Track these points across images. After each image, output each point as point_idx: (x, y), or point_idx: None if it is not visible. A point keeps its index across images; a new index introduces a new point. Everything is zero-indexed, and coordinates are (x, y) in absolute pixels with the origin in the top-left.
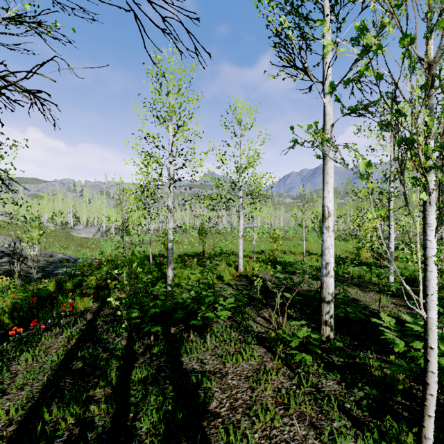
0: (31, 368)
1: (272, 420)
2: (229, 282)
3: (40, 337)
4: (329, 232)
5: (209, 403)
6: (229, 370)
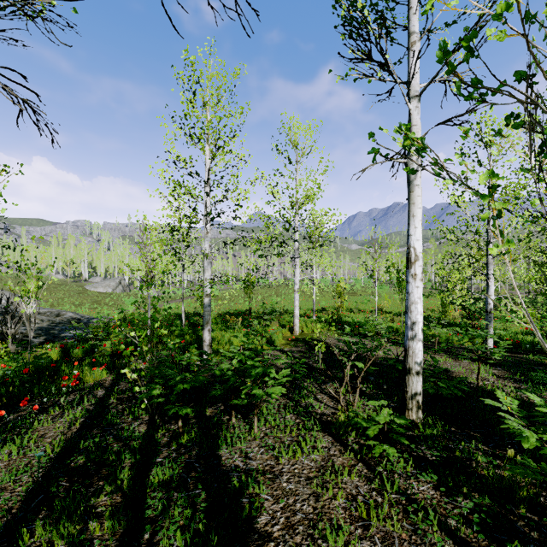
0: (15, 465)
1: (346, 544)
2: (282, 348)
3: (33, 421)
4: (417, 282)
5: (256, 518)
6: (284, 469)
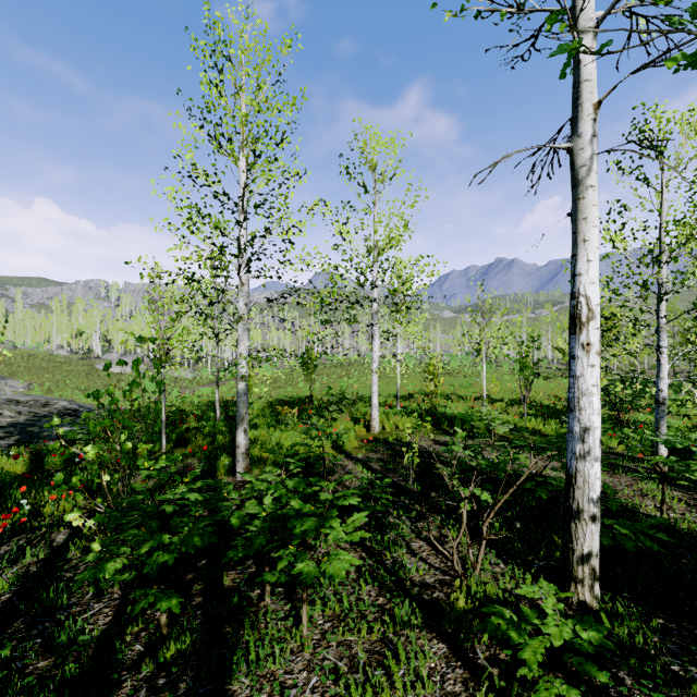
0: None
1: None
2: (354, 454)
3: None
4: (591, 356)
5: None
6: None
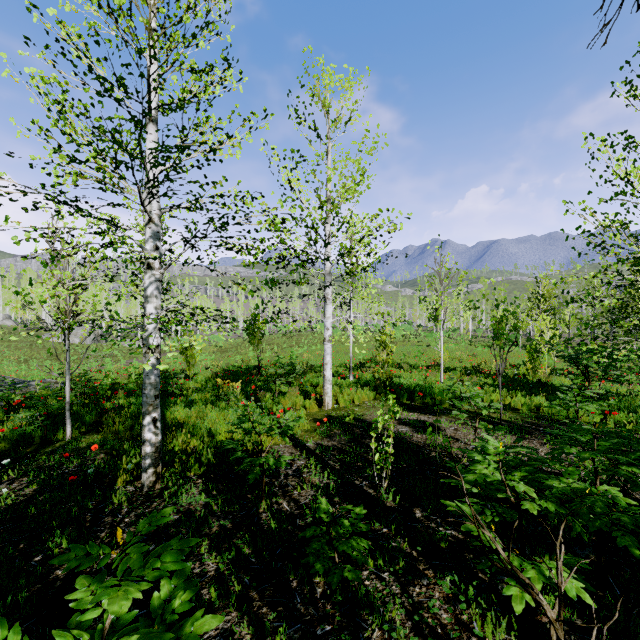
0: None
1: None
2: (305, 441)
3: None
4: None
5: None
6: None
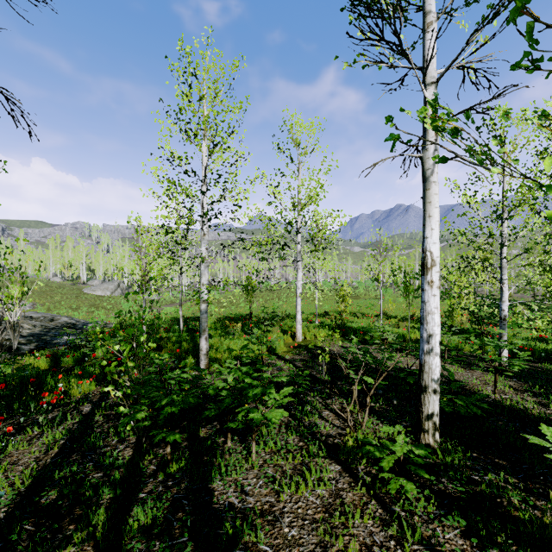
0: None
1: None
2: (283, 356)
3: (7, 443)
4: (433, 289)
5: None
6: (286, 508)
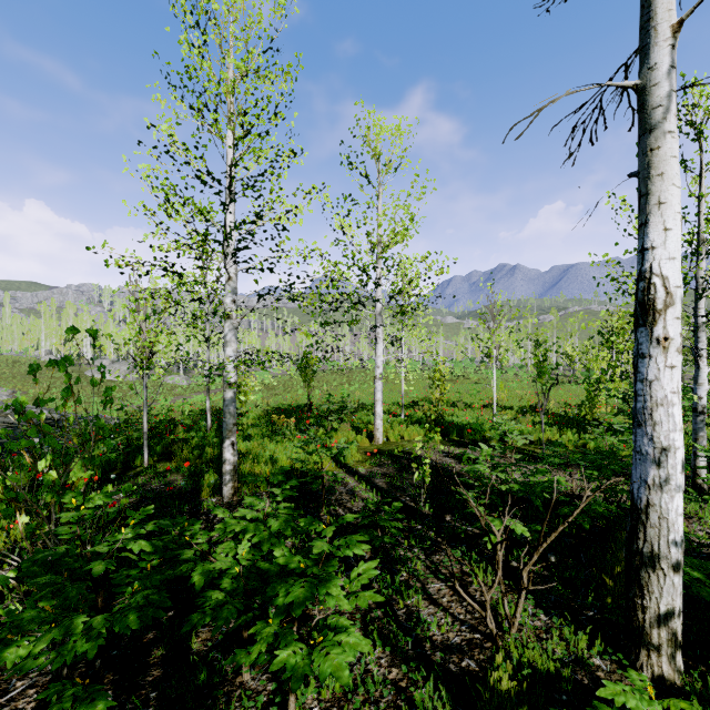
0: None
1: None
2: (357, 469)
3: None
4: (669, 355)
5: None
6: None
